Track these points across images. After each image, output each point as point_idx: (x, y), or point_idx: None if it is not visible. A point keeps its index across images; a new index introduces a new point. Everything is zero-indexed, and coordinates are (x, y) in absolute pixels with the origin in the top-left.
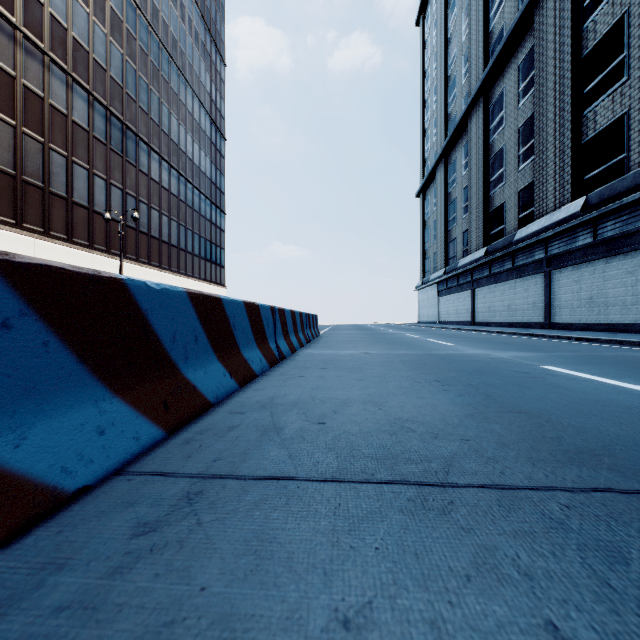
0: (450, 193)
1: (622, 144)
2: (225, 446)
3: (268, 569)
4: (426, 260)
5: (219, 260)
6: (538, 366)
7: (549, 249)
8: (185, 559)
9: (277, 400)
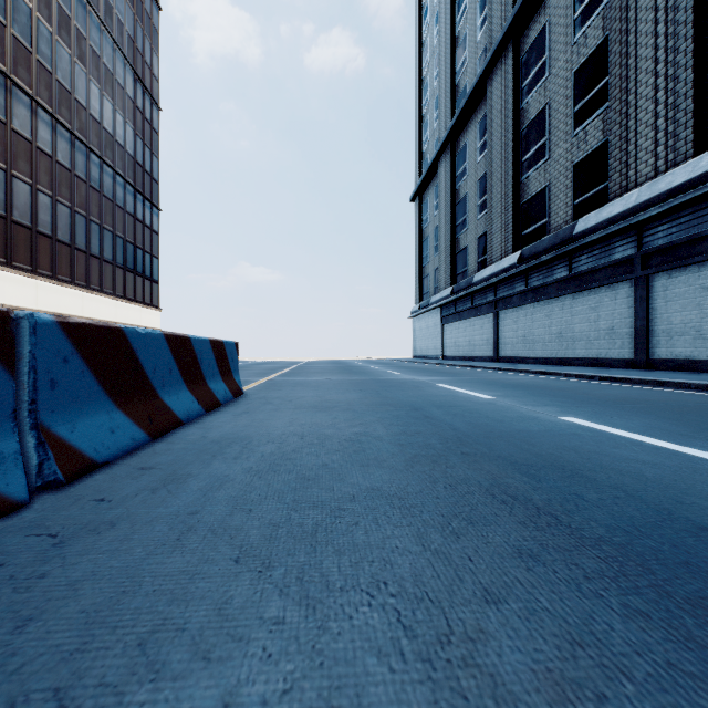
0: (458, 189)
1: None
2: None
3: None
4: (424, 279)
5: (149, 272)
6: None
7: (646, 240)
8: None
9: None
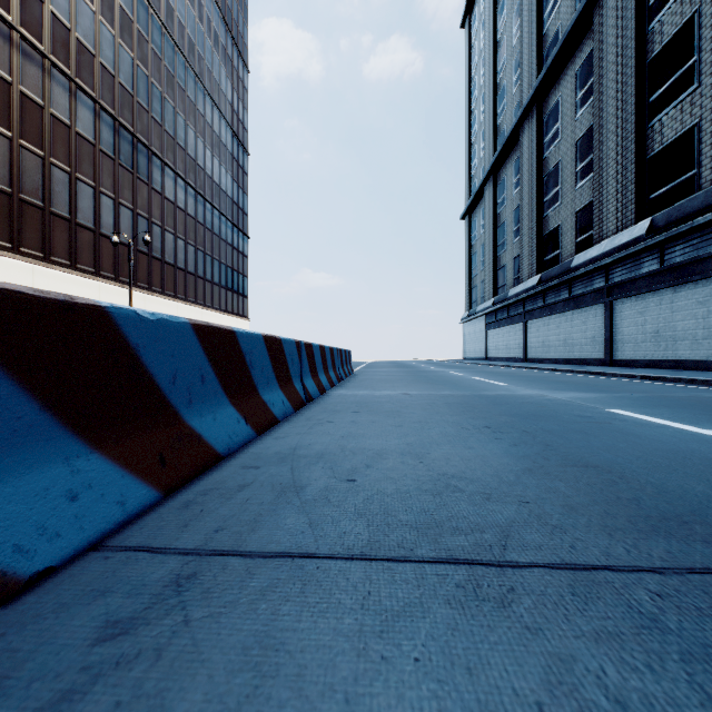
0: (499, 214)
1: (692, 159)
2: (232, 511)
3: (270, 693)
4: (473, 289)
5: (242, 289)
6: (602, 409)
7: (610, 277)
8: (160, 678)
9: (300, 451)
